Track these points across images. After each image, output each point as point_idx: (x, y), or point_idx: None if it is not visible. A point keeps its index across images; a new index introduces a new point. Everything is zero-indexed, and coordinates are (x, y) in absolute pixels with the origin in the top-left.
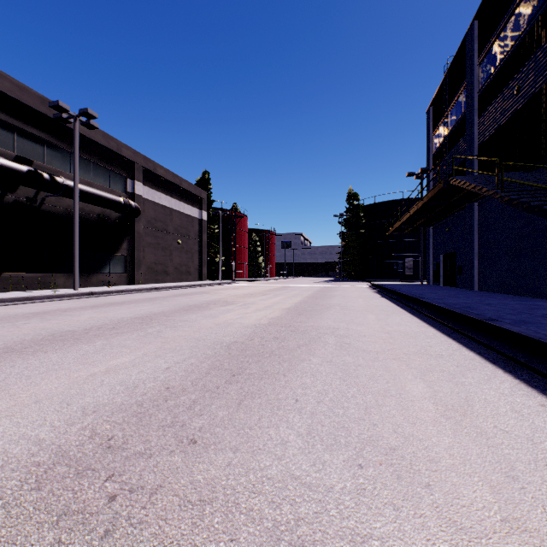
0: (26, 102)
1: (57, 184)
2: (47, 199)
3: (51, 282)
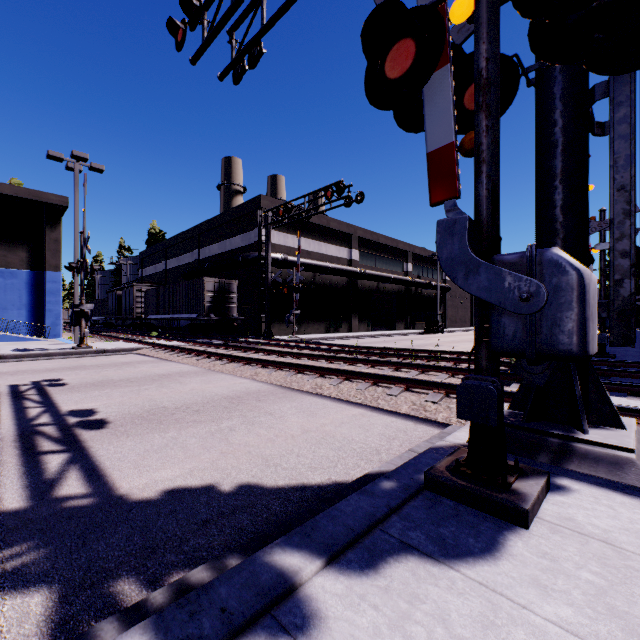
0: (420, 254)
1: (431, 285)
2: (423, 291)
3: (424, 326)
